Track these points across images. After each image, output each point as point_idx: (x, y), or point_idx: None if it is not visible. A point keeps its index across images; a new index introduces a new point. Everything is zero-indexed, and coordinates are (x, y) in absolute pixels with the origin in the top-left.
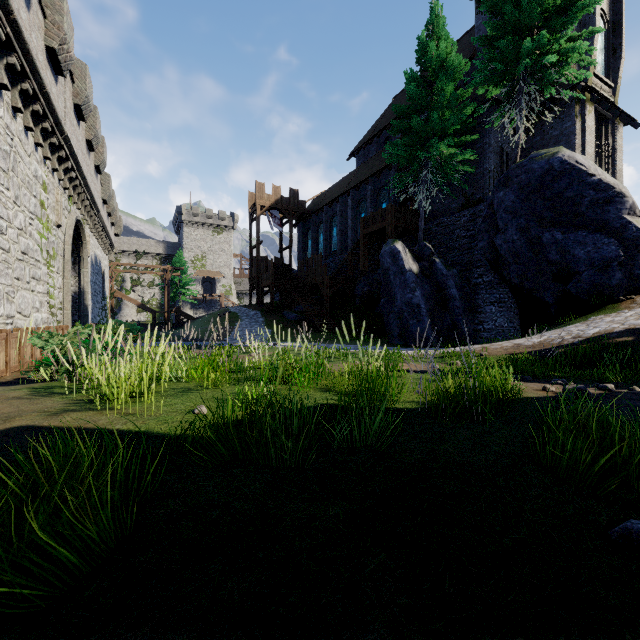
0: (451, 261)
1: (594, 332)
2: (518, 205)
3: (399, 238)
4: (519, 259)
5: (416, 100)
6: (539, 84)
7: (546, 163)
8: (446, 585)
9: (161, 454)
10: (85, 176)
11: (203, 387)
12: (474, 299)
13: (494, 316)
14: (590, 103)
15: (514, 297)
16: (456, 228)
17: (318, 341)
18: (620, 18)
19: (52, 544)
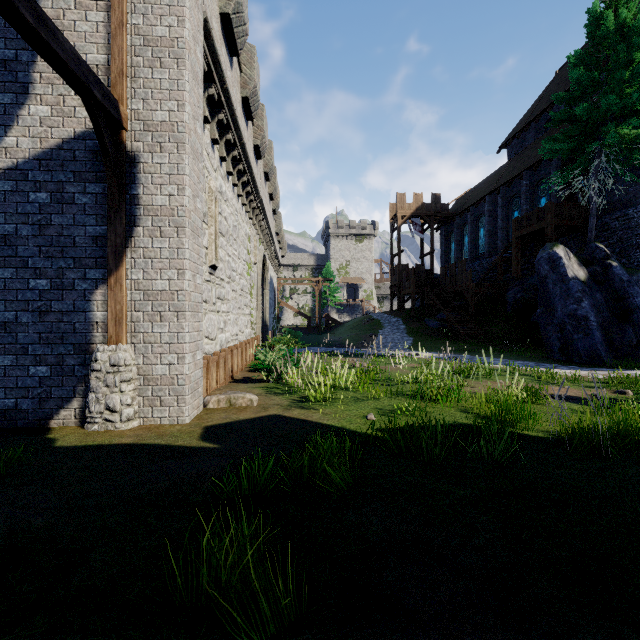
0: (638, 262)
1: None
2: None
3: (563, 236)
4: None
5: (583, 84)
6: None
7: None
8: (524, 535)
9: (357, 443)
10: (268, 221)
11: (367, 398)
12: None
13: None
14: None
15: None
16: None
17: (461, 352)
18: None
19: (334, 474)
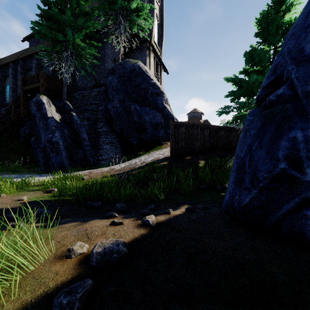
0: (86, 117)
1: (151, 160)
2: (119, 86)
3: (56, 99)
4: (120, 118)
5: None
6: (130, 23)
7: (132, 66)
8: None
9: None
10: None
11: None
12: (98, 141)
13: (108, 151)
14: (152, 52)
15: (119, 141)
16: (90, 98)
17: None
18: (163, 23)
19: None
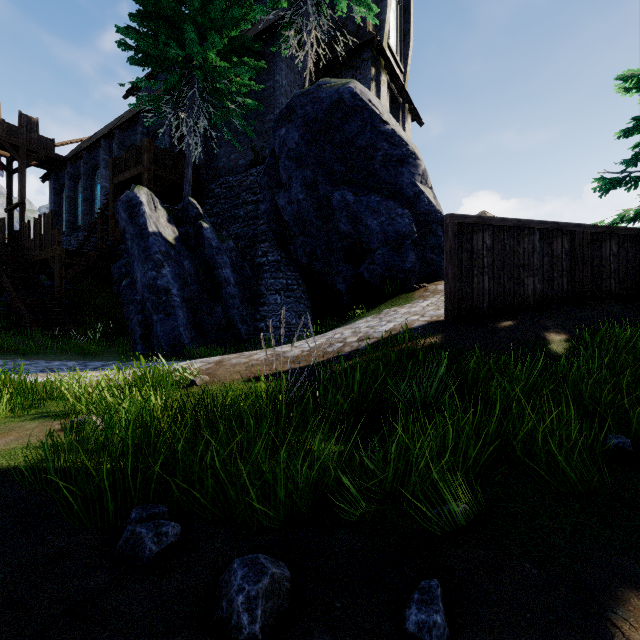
0: (235, 234)
1: (388, 330)
2: (304, 149)
3: (177, 202)
4: (307, 229)
5: None
6: None
7: (335, 92)
8: None
9: None
10: None
11: None
12: (257, 285)
13: (279, 309)
14: (385, 72)
15: (305, 284)
16: (242, 190)
17: None
18: (409, 3)
19: None
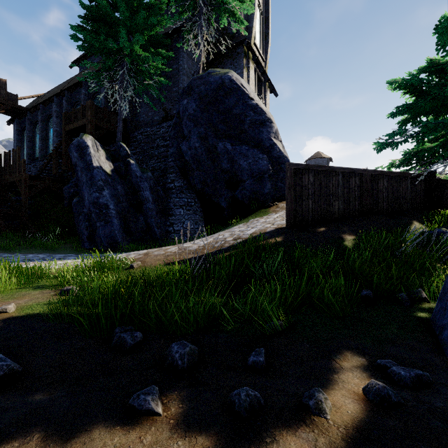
0: (152, 167)
1: (252, 233)
2: (199, 114)
3: (110, 144)
4: (201, 166)
5: None
6: (216, 10)
7: (220, 78)
8: None
9: None
10: None
11: None
12: (167, 202)
13: (182, 218)
14: (252, 62)
15: (200, 202)
16: (157, 137)
17: None
18: (268, 15)
19: None
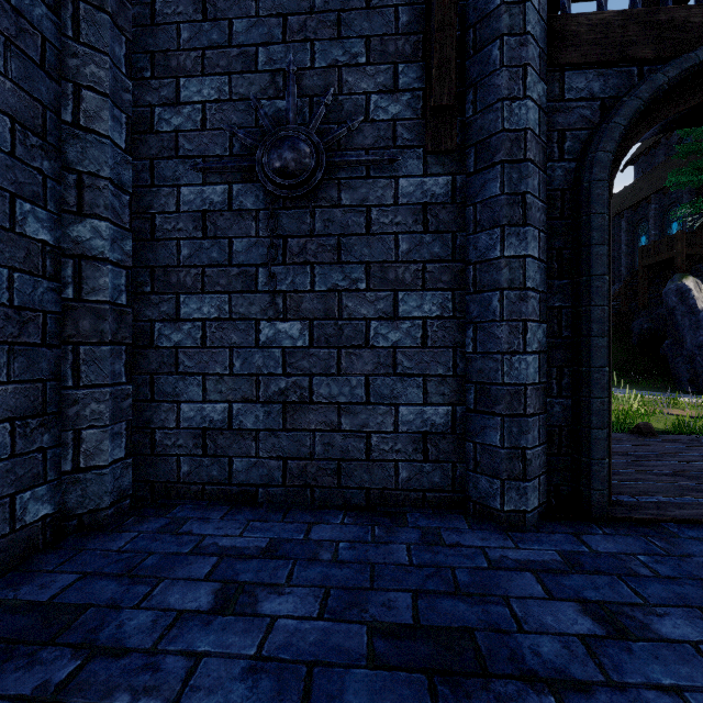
0: None
1: None
2: None
3: (697, 263)
4: None
5: None
6: None
7: None
8: None
9: None
10: None
11: None
12: None
13: None
14: None
15: None
16: None
17: None
18: None
19: None
